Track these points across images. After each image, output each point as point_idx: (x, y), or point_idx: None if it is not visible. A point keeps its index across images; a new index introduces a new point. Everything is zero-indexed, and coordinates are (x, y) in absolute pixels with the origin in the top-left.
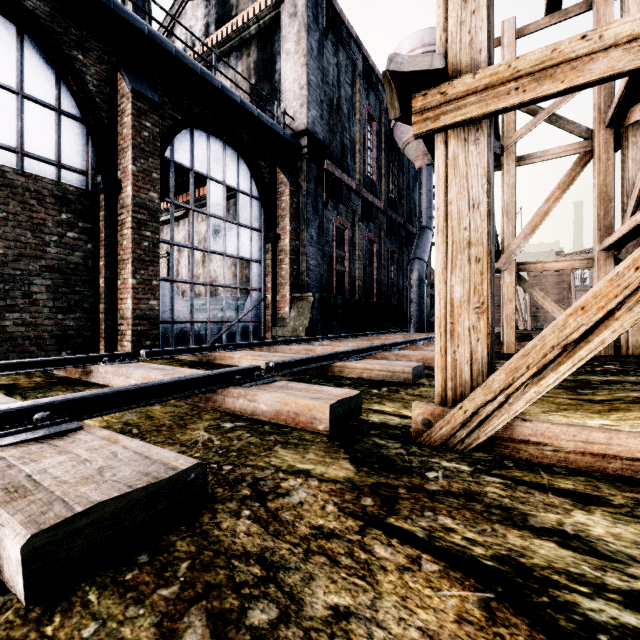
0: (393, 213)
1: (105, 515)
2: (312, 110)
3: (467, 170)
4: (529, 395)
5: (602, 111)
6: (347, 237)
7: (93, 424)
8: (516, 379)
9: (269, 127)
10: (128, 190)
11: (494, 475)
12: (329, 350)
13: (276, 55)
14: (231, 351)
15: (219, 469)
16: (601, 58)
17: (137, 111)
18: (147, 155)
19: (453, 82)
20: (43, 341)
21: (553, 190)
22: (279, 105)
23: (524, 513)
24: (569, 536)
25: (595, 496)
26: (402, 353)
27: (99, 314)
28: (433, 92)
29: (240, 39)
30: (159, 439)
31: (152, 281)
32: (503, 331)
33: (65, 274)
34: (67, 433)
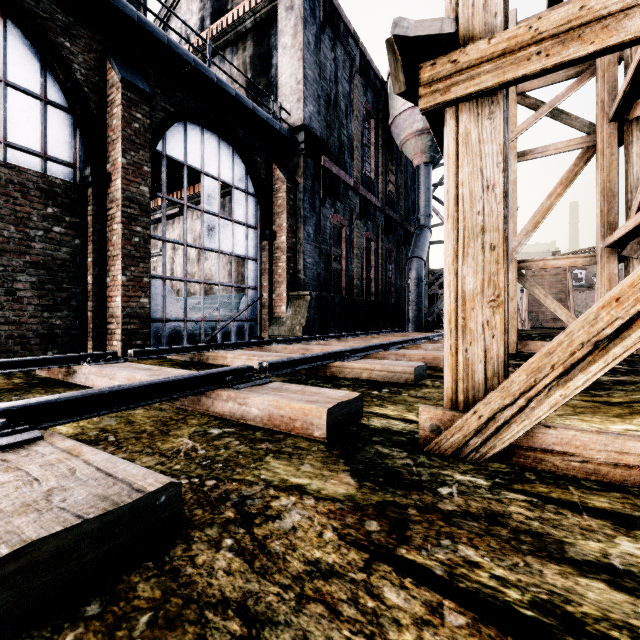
0: (391, 211)
1: (42, 556)
2: (309, 105)
3: (480, 148)
4: (554, 399)
5: (606, 105)
6: (345, 235)
7: (66, 430)
8: (539, 380)
9: (265, 121)
10: (118, 183)
11: (516, 491)
12: (326, 349)
13: (272, 49)
14: (224, 351)
15: (201, 485)
16: (638, 14)
17: (127, 101)
18: (138, 147)
19: (465, 49)
20: (27, 340)
21: (555, 186)
22: (275, 100)
23: (559, 541)
24: (619, 572)
25: (638, 517)
26: (402, 352)
27: (87, 312)
28: (443, 61)
29: (236, 33)
30: (137, 448)
31: (143, 278)
32: None
33: (51, 270)
34: (23, 444)
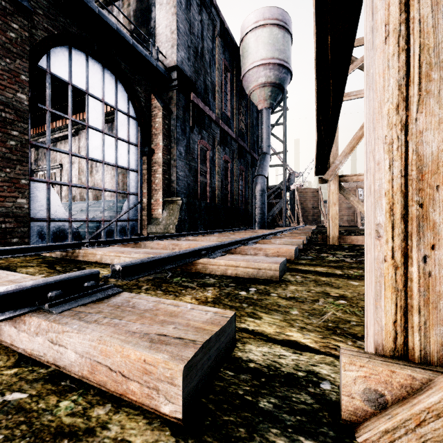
0: (242, 142)
1: None
2: (181, 51)
3: None
4: None
5: None
6: (209, 156)
7: None
8: None
9: (144, 57)
10: None
11: None
12: (193, 245)
13: (151, 6)
14: (96, 247)
15: None
16: None
17: (1, 10)
18: (14, 56)
19: None
20: None
21: None
22: (154, 46)
23: None
24: None
25: None
26: (259, 247)
27: None
28: None
29: None
30: None
31: (20, 180)
32: (329, 227)
33: None
34: None
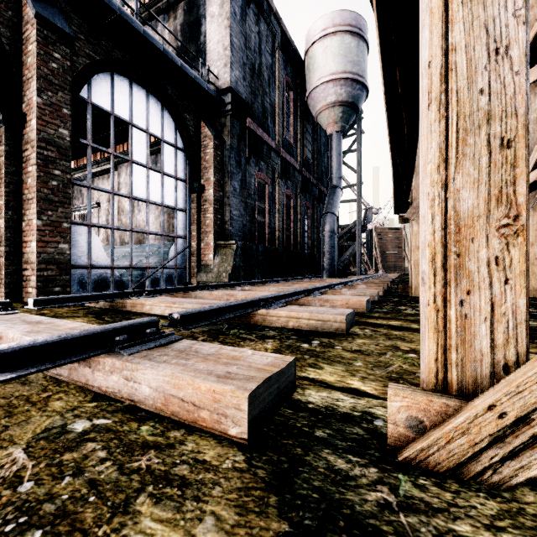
0: (307, 173)
1: None
2: (235, 70)
3: None
4: None
5: None
6: (267, 192)
7: None
8: None
9: (193, 80)
10: (32, 124)
11: None
12: (251, 295)
13: (201, 18)
14: (145, 297)
15: None
16: None
17: (43, 39)
18: (56, 88)
19: None
20: None
21: None
22: (204, 65)
23: None
24: None
25: None
26: (325, 298)
27: None
28: None
29: (167, 2)
30: None
31: (62, 223)
32: (411, 276)
33: None
34: None
